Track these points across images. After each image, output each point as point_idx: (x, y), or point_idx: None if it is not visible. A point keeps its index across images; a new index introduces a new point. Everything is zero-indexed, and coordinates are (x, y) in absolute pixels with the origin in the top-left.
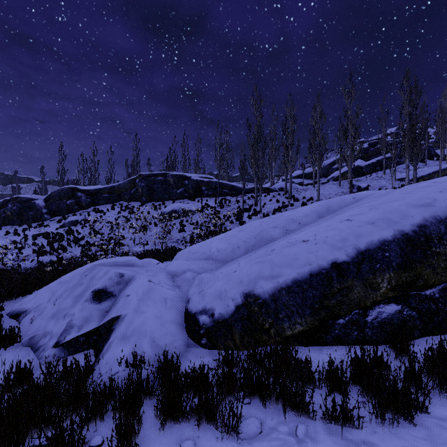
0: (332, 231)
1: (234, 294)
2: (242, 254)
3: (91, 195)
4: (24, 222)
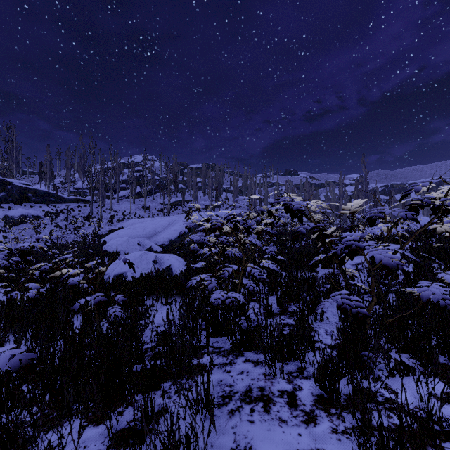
0: (179, 228)
1: (167, 240)
2: (154, 235)
3: None
4: None
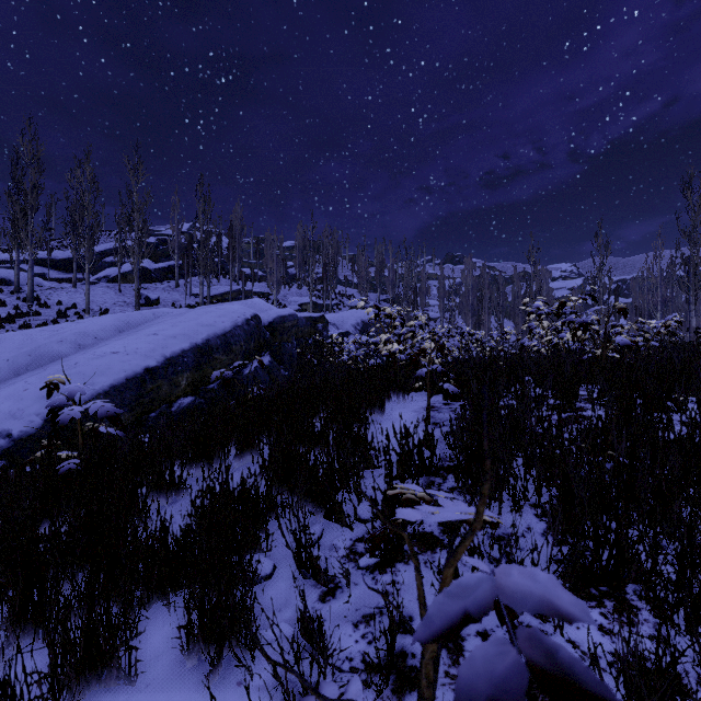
0: (142, 343)
1: (37, 410)
2: (8, 377)
3: None
4: None
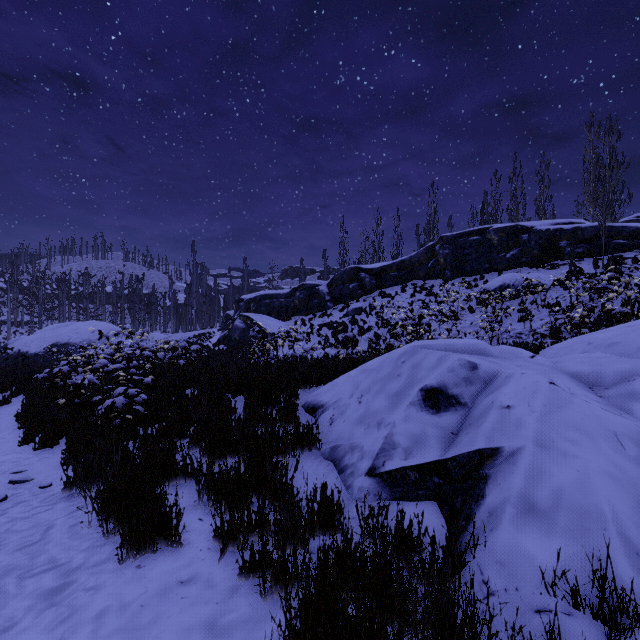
0: None
1: None
2: None
3: (375, 275)
4: (309, 311)
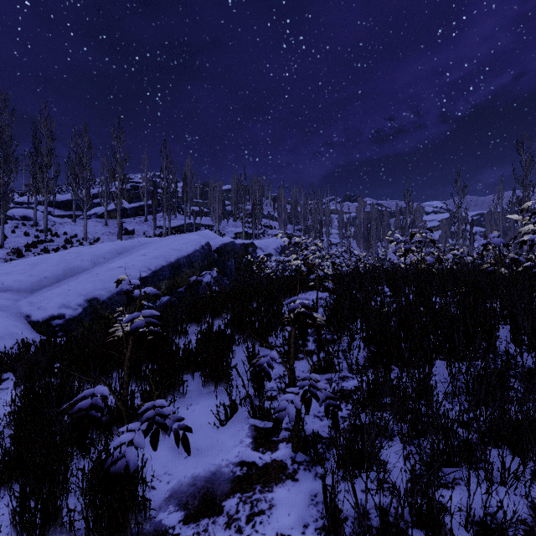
0: (136, 261)
1: (78, 302)
2: (53, 283)
3: None
4: None
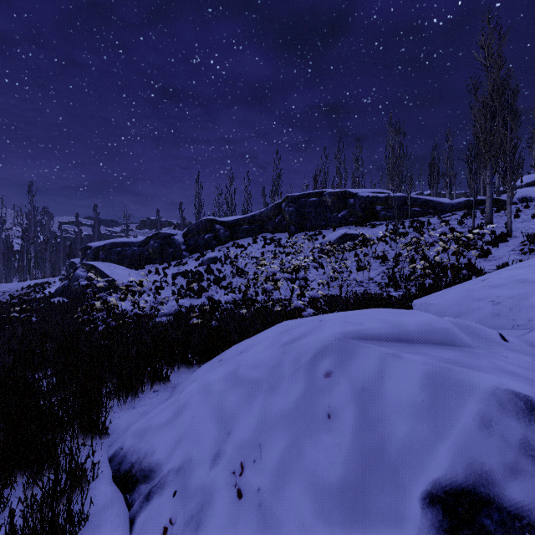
0: None
1: None
2: None
3: (229, 227)
4: (164, 260)
